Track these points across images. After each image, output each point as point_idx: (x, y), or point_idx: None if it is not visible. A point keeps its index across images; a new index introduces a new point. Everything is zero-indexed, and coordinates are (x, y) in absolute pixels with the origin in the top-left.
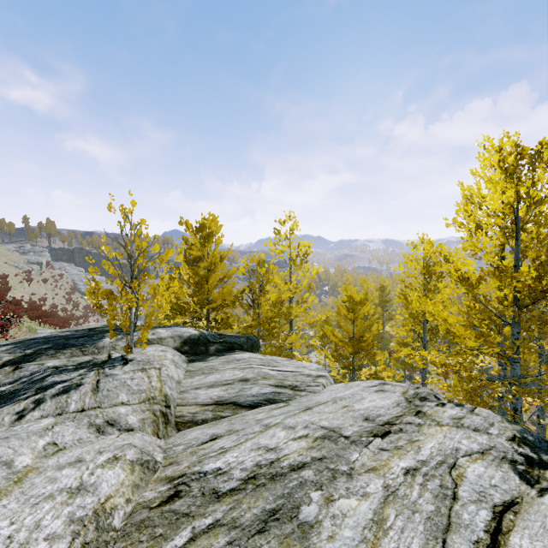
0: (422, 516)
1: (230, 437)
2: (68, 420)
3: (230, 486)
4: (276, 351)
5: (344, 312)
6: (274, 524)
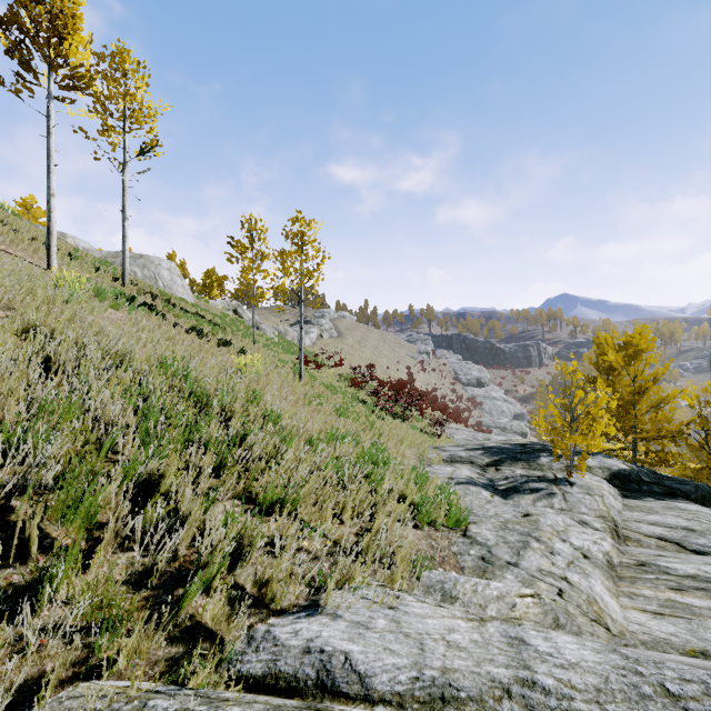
0: None
1: (675, 559)
2: (558, 513)
3: (676, 574)
4: None
5: None
6: (703, 591)
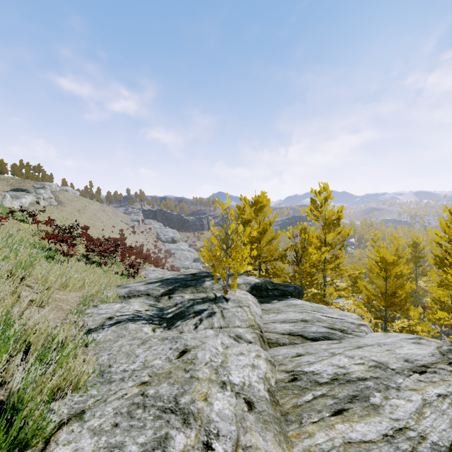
0: (448, 417)
1: (310, 356)
2: (218, 332)
3: (324, 381)
4: (316, 299)
5: (376, 271)
6: (356, 401)
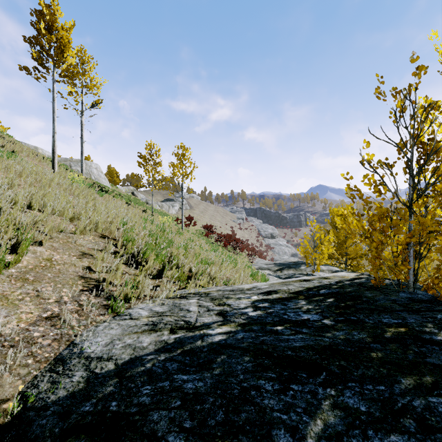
0: None
1: None
2: None
3: None
4: None
5: None
6: None
